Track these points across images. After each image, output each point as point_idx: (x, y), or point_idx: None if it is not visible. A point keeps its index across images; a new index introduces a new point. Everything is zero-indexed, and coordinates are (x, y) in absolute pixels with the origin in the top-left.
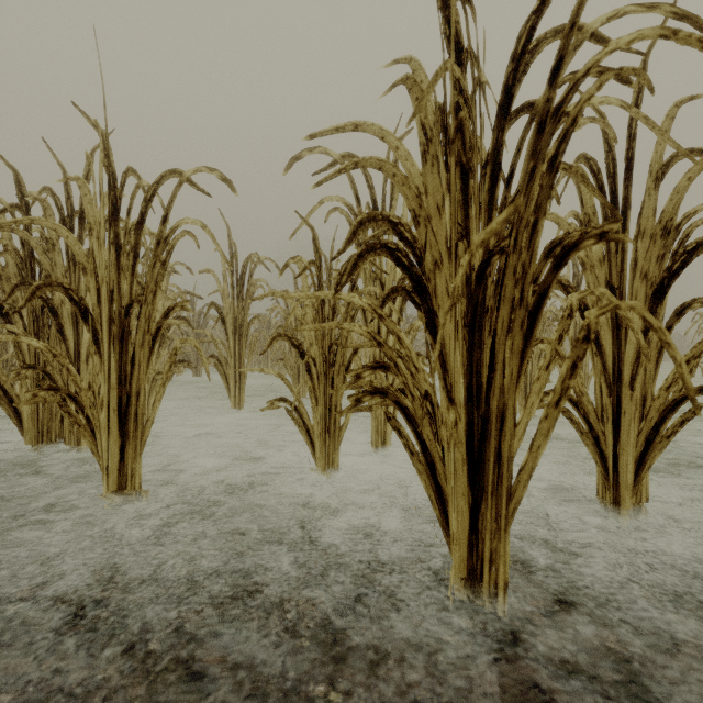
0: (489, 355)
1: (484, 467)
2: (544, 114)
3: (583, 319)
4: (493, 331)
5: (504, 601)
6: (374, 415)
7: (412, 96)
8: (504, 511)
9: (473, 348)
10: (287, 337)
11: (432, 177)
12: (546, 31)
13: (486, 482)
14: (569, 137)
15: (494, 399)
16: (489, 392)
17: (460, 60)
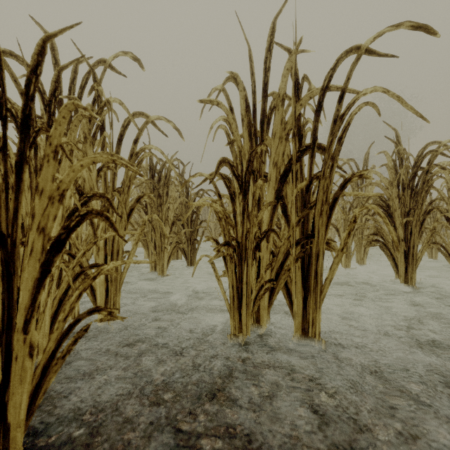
0: (410, 232)
1: (409, 258)
2: (424, 180)
3: (446, 220)
4: (411, 227)
5: (414, 288)
6: (359, 253)
7: (387, 169)
8: (414, 267)
9: (406, 230)
10: (332, 225)
11: (393, 189)
12: (429, 142)
13: (409, 261)
14: (430, 187)
15: (411, 242)
16: (410, 241)
17: (402, 163)
